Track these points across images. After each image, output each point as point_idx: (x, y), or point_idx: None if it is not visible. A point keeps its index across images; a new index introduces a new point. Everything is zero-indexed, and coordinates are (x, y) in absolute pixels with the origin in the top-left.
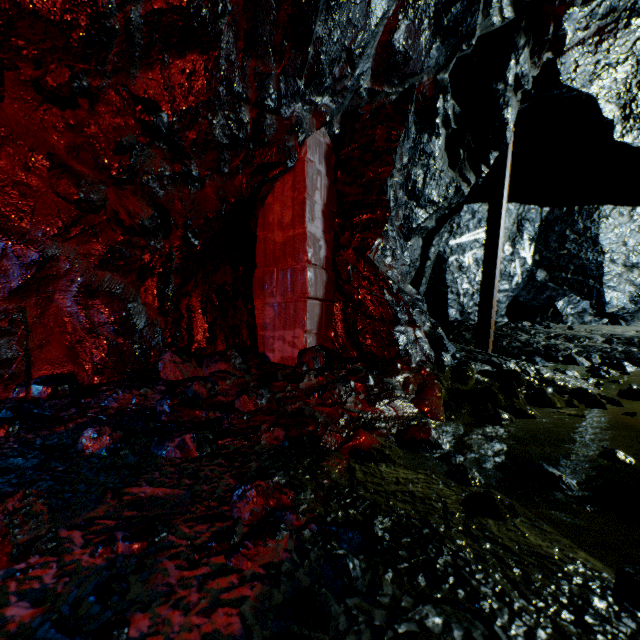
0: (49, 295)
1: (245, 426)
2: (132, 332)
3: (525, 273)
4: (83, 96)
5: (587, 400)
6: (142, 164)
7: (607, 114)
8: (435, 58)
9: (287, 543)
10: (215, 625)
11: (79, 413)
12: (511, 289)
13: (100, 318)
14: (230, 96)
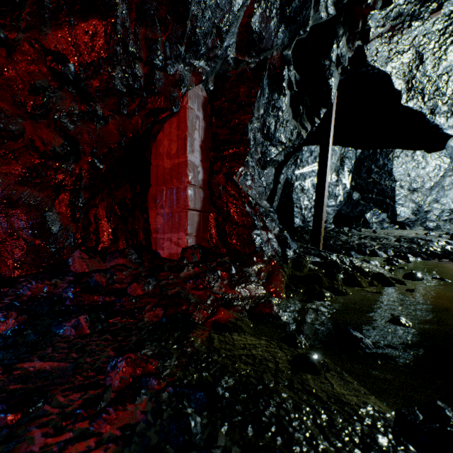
0: None
1: (133, 307)
2: (48, 235)
3: (345, 194)
4: (1, 46)
5: (383, 281)
6: (54, 103)
7: (397, 86)
8: (281, 39)
9: (145, 405)
10: None
11: None
12: (336, 205)
13: (20, 224)
14: (126, 54)
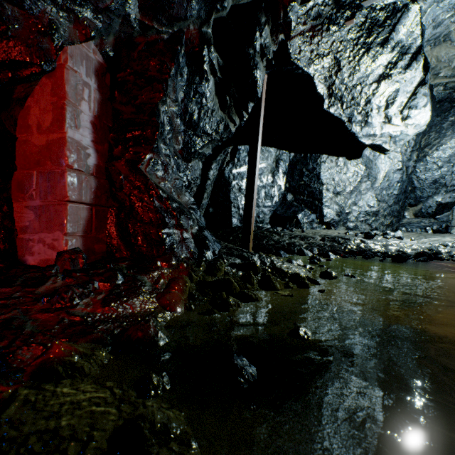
0: None
1: None
2: None
3: (281, 195)
4: None
5: (298, 282)
6: None
7: (320, 91)
8: (197, 10)
9: None
10: None
11: None
12: (272, 206)
13: None
14: None
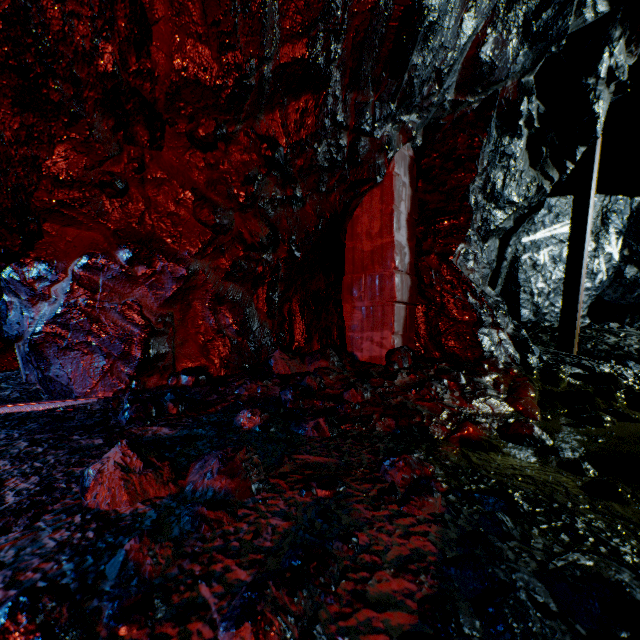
0: (189, 302)
1: (359, 415)
2: (248, 333)
3: (611, 270)
4: (221, 140)
5: None
6: (260, 191)
7: None
8: (521, 63)
9: (441, 502)
10: (415, 545)
11: (221, 398)
12: (594, 287)
13: (225, 321)
14: (333, 126)
